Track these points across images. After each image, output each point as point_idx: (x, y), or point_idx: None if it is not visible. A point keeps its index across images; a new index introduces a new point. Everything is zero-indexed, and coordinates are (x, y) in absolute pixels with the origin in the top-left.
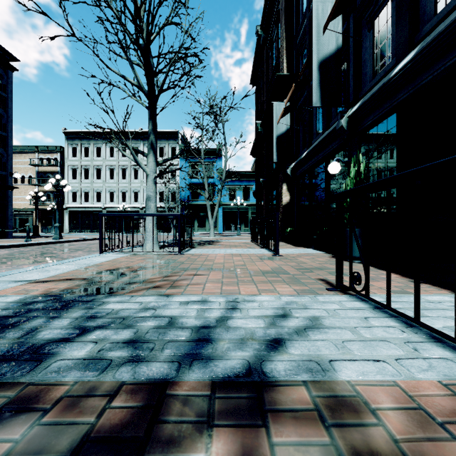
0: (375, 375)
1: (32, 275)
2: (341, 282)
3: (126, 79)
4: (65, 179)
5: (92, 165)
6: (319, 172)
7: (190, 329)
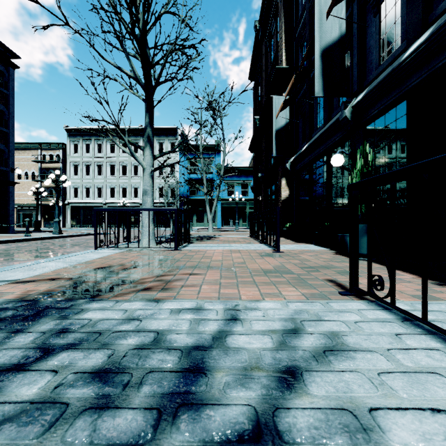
0: (444, 441)
1: (15, 274)
2: (356, 285)
3: (122, 70)
4: (67, 175)
5: (93, 161)
6: (320, 166)
7: (179, 351)
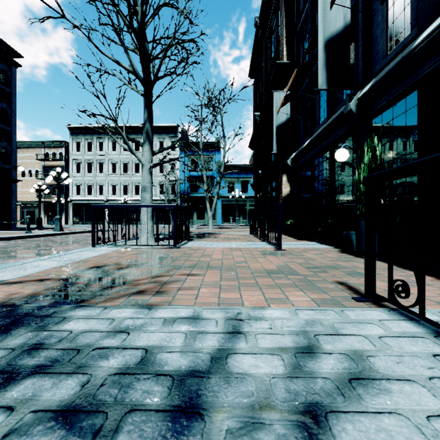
0: None
1: (4, 274)
2: (373, 290)
3: (120, 64)
4: (70, 173)
5: (95, 159)
6: (322, 162)
7: (170, 378)
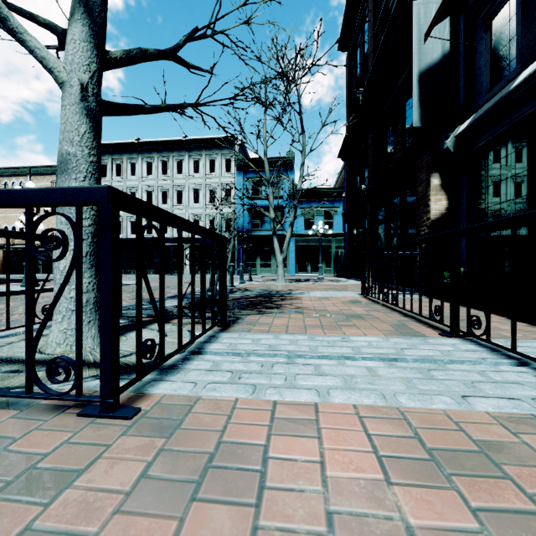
0: None
1: None
2: None
3: None
4: None
5: (125, 187)
6: None
7: None
